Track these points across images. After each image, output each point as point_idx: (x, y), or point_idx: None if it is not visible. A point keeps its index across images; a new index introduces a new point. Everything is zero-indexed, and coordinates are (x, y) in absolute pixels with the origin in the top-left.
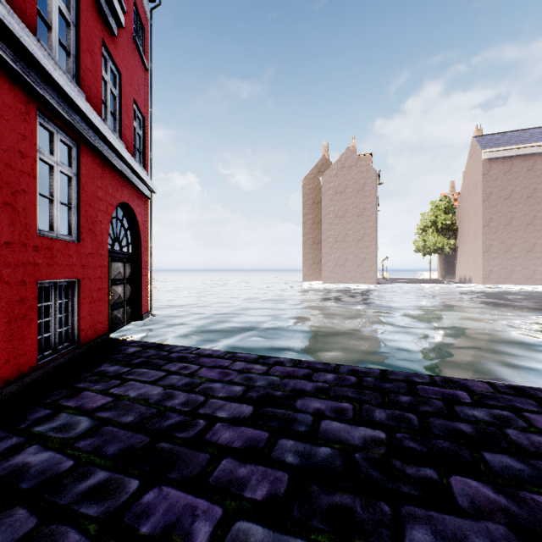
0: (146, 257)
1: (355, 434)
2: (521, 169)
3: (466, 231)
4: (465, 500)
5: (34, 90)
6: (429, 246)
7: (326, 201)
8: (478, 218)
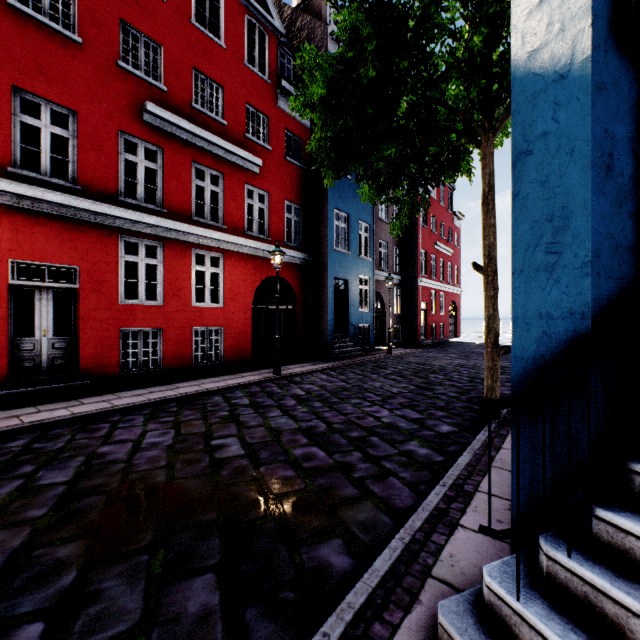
0: (458, 316)
1: None
2: None
3: None
4: None
5: (439, 289)
6: None
7: None
8: None
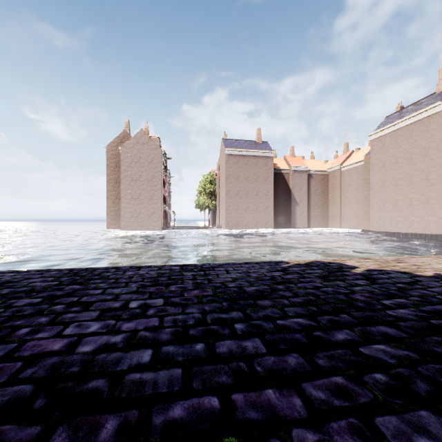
0: None
1: (44, 284)
2: (243, 163)
3: (220, 196)
4: (67, 289)
5: None
6: (201, 205)
7: (124, 166)
8: (224, 188)
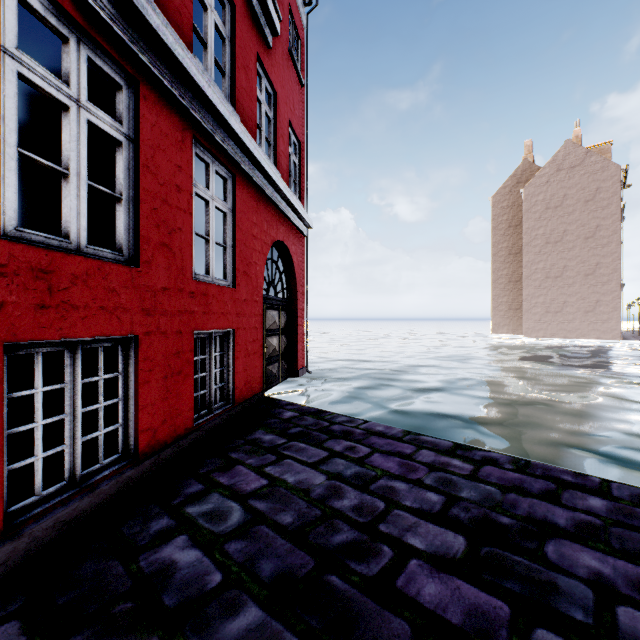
0: (301, 304)
1: None
2: None
3: None
4: None
5: (189, 114)
6: None
7: (530, 221)
8: None
